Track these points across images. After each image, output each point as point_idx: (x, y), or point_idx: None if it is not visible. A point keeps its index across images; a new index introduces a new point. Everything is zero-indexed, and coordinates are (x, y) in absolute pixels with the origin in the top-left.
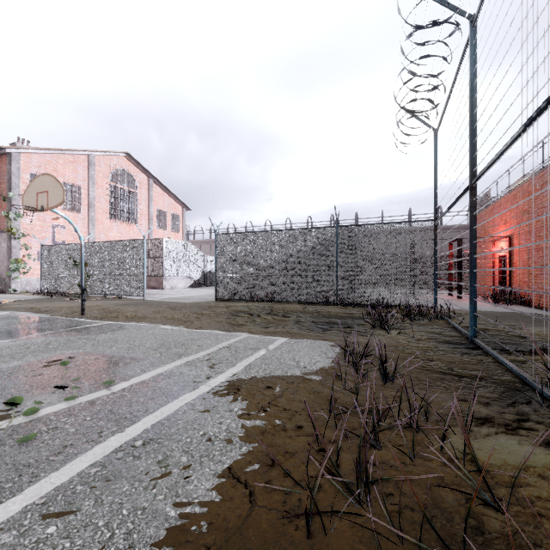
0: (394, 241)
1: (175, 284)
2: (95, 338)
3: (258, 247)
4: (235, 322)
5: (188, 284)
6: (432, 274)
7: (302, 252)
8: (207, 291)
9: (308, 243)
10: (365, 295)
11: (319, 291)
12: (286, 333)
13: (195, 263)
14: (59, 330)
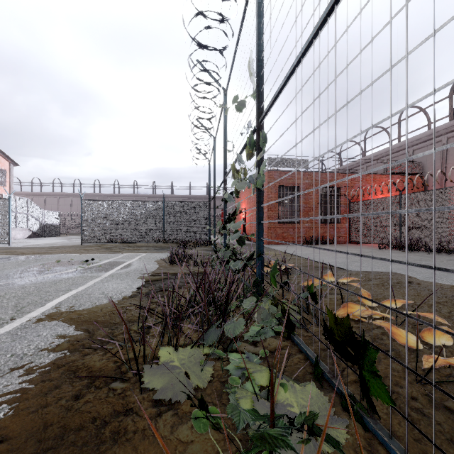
0: (192, 210)
1: (14, 235)
2: (48, 258)
3: (114, 209)
4: (113, 251)
5: (27, 235)
6: (219, 226)
7: (144, 214)
8: (55, 240)
9: (147, 209)
10: (178, 237)
11: (154, 236)
12: (145, 252)
13: (33, 216)
14: (9, 258)
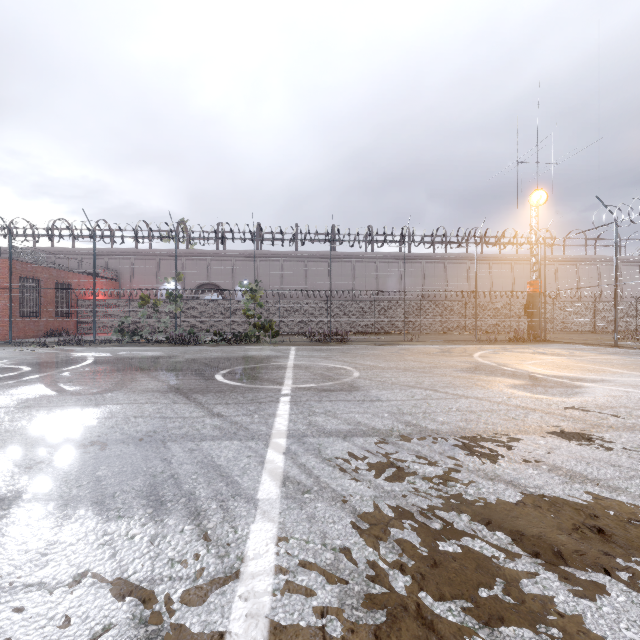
0: None
1: None
2: None
3: None
4: None
5: None
6: None
7: None
8: None
9: None
10: None
11: None
12: None
13: None
14: None
